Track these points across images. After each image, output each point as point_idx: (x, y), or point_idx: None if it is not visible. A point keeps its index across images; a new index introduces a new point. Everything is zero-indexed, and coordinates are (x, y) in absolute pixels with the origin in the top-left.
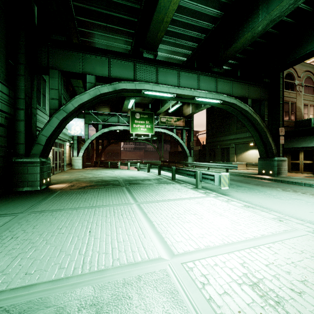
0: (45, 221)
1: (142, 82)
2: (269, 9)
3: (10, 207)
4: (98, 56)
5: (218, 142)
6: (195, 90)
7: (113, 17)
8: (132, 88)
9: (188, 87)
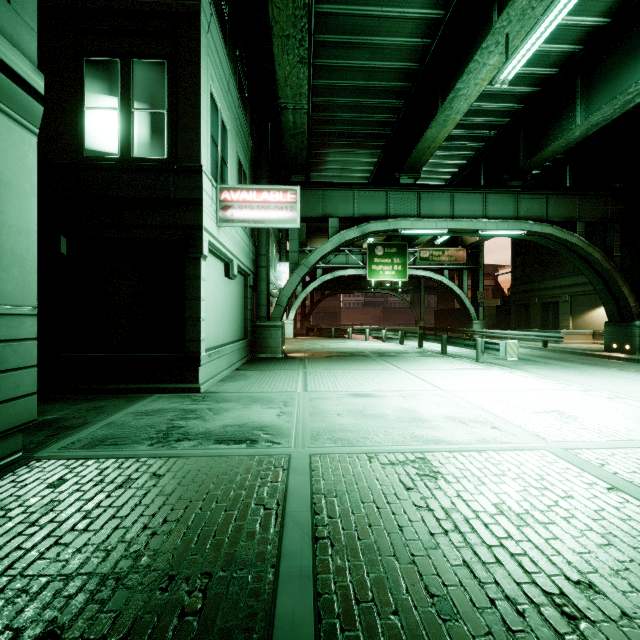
0: (327, 374)
1: (398, 218)
2: (590, 108)
3: (281, 366)
4: (341, 190)
5: (535, 291)
6: (478, 219)
7: (358, 134)
8: (385, 229)
9: (468, 214)
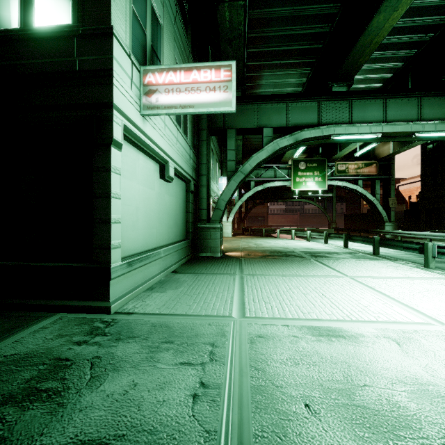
0: (266, 282)
1: (330, 125)
2: None
3: (218, 268)
4: (274, 103)
5: None
6: (414, 122)
7: (291, 51)
8: (318, 135)
9: (401, 119)
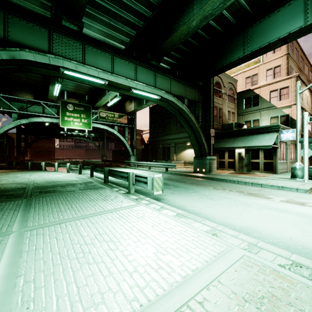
0: None
1: (59, 56)
2: (203, 4)
3: None
4: None
5: (159, 141)
6: (131, 80)
7: None
8: (44, 62)
9: (124, 76)
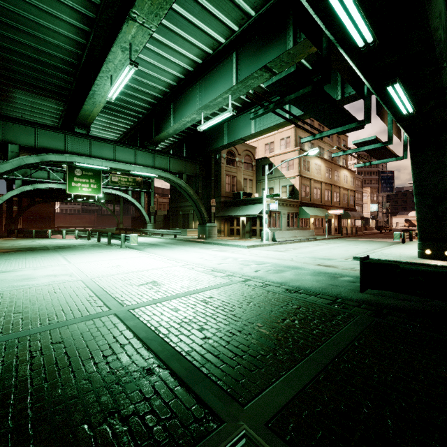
0: None
1: (73, 155)
2: (175, 121)
3: None
4: (22, 125)
5: (180, 207)
6: (130, 164)
7: (41, 87)
8: (63, 160)
9: (125, 160)
